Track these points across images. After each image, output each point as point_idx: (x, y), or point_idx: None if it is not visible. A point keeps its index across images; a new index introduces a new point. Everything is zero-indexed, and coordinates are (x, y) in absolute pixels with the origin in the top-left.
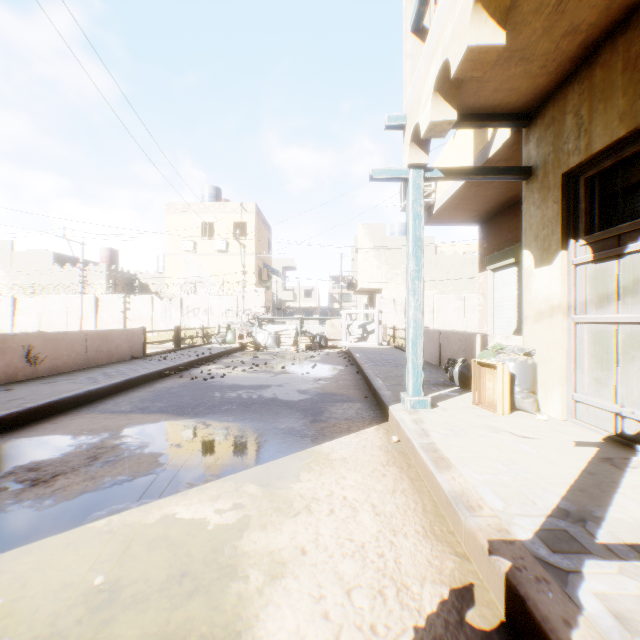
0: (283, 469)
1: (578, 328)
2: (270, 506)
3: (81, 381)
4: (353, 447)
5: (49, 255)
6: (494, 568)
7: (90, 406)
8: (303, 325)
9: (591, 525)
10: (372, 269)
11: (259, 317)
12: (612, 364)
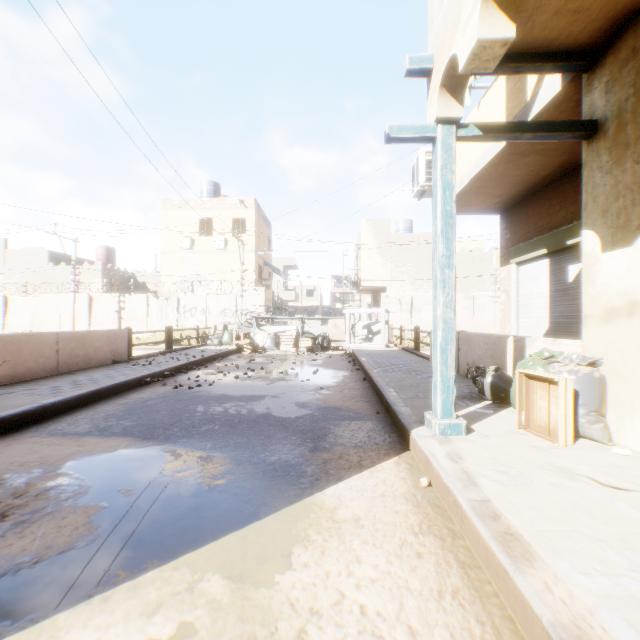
0: (268, 540)
1: None
2: (239, 631)
3: (41, 392)
4: (368, 496)
5: (43, 253)
6: None
7: (41, 425)
8: (304, 325)
9: None
10: (376, 267)
11: (257, 317)
12: None
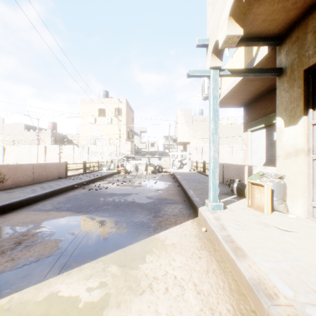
0: (135, 252)
1: (315, 163)
2: (124, 284)
3: (27, 191)
4: (179, 235)
5: (22, 125)
6: None
7: (29, 206)
8: (150, 160)
9: None
10: (185, 132)
11: (127, 156)
12: None
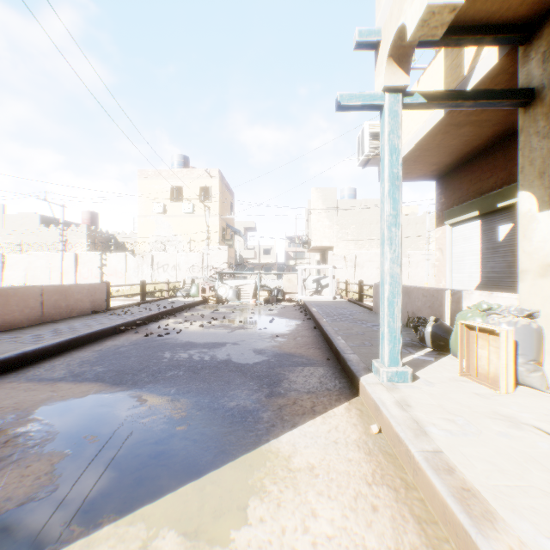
0: (224, 491)
1: None
2: None
3: (24, 340)
4: (321, 443)
5: (36, 217)
6: None
7: (21, 371)
8: (262, 280)
9: None
10: (324, 229)
11: (220, 272)
12: None
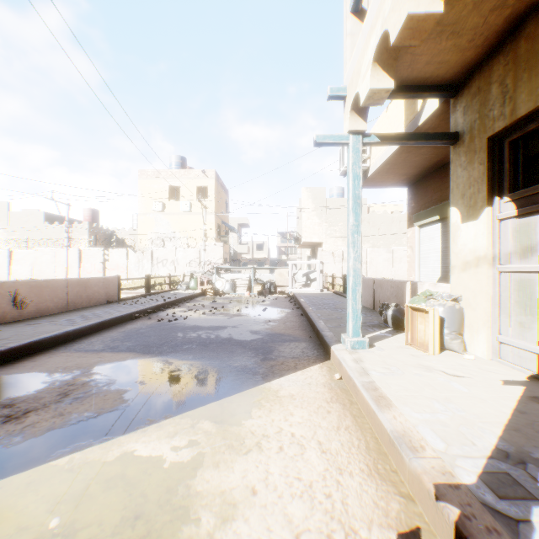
0: (236, 406)
1: (502, 277)
2: (223, 443)
3: (61, 323)
4: (300, 384)
5: (40, 214)
6: (442, 515)
7: (67, 345)
8: (255, 274)
9: (532, 467)
10: (314, 226)
11: (218, 267)
12: (536, 309)
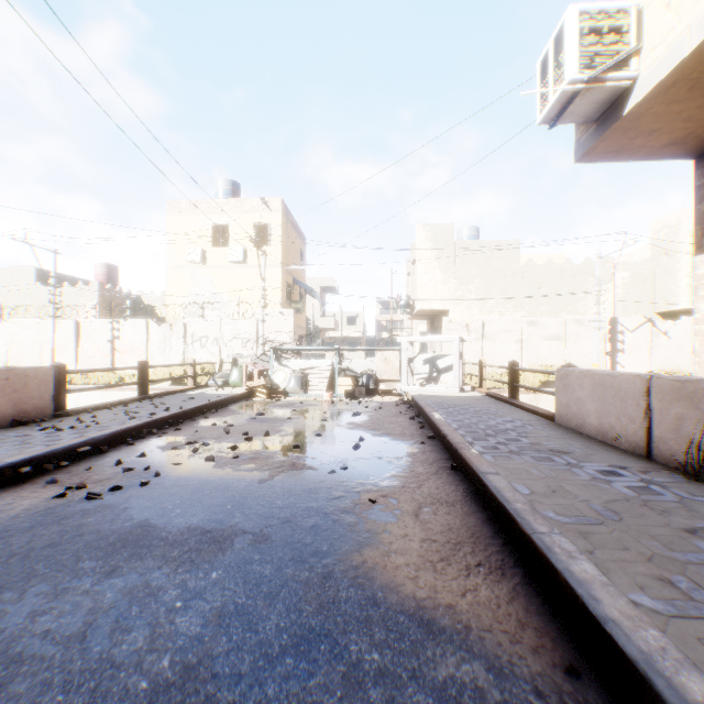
0: None
1: None
2: None
3: None
4: None
5: (30, 271)
6: None
7: None
8: (342, 359)
9: None
10: (436, 284)
11: (276, 347)
12: None
